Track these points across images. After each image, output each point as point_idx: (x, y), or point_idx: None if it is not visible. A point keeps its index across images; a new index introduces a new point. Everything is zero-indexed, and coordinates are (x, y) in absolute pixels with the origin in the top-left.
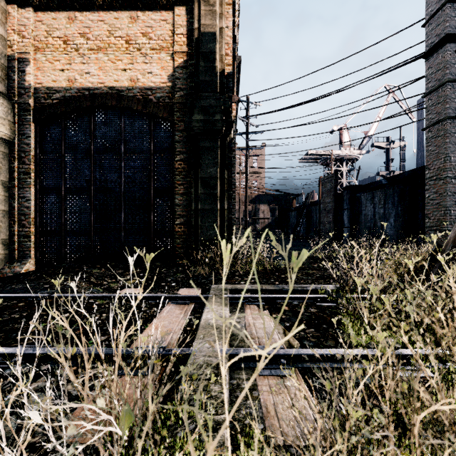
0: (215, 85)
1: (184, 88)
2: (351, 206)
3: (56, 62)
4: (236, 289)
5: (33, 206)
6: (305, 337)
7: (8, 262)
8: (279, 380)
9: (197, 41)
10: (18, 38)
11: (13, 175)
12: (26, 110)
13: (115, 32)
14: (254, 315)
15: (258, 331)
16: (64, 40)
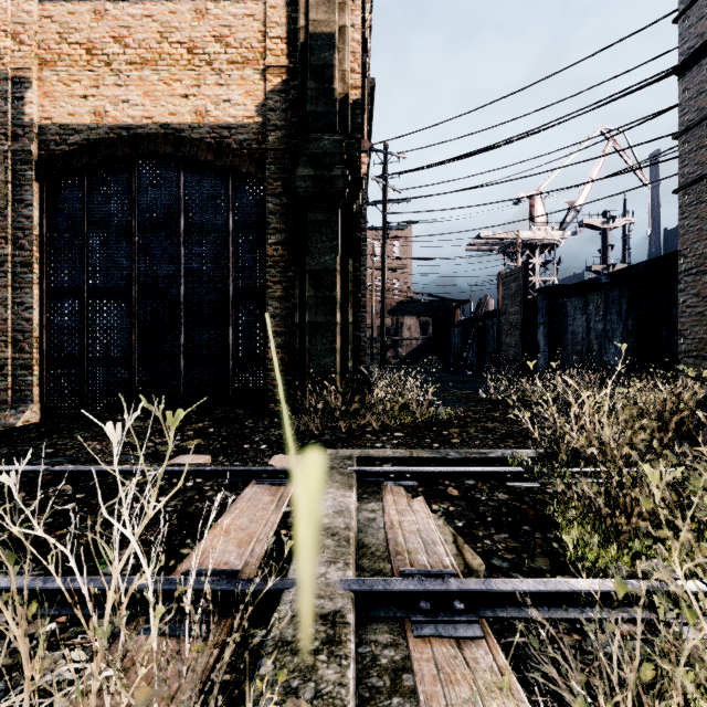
0: (333, 120)
1: (283, 126)
2: (550, 319)
3: (75, 83)
4: (367, 457)
5: (38, 317)
6: (493, 550)
7: None
8: (453, 647)
9: (303, 48)
10: (13, 45)
11: (4, 268)
12: (26, 162)
13: (170, 35)
14: (400, 505)
15: (409, 538)
16: (87, 49)
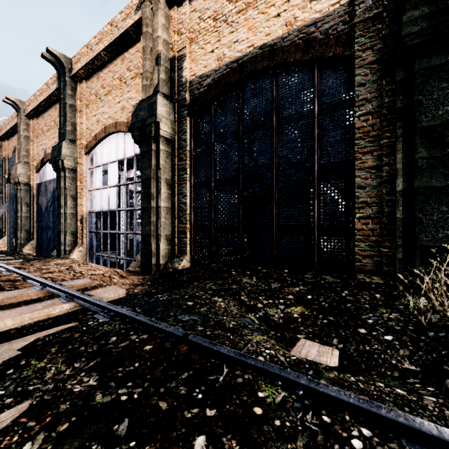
0: None
1: None
2: None
3: (207, 45)
4: None
5: (189, 202)
6: None
7: (170, 257)
8: None
9: None
10: (178, 38)
11: (173, 173)
12: (183, 106)
13: None
14: None
15: None
16: (214, 18)
